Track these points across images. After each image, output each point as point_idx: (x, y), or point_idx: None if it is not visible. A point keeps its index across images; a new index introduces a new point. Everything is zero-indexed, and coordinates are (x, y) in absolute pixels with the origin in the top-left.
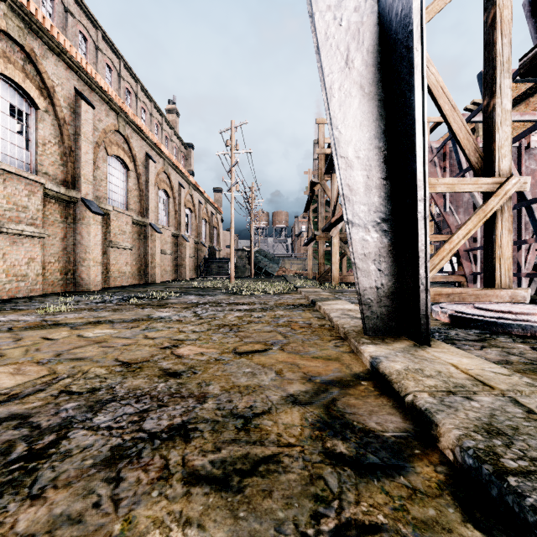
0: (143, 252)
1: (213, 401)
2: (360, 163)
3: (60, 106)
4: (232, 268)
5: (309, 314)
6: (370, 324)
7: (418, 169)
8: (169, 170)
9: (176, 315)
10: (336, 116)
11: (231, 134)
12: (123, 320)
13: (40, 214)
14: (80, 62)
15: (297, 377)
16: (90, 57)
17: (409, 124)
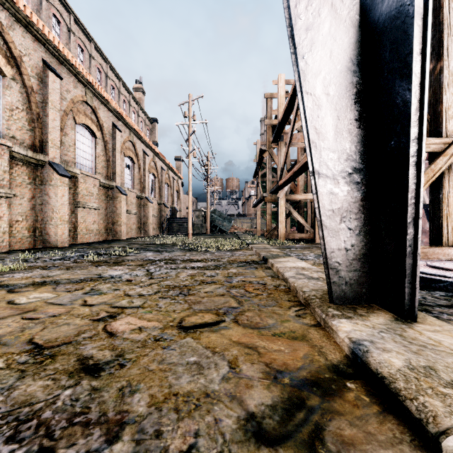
0: (109, 212)
1: (131, 435)
2: (329, 101)
3: (28, 75)
4: (189, 226)
5: (262, 272)
6: (337, 291)
7: (413, 99)
8: (134, 140)
9: (128, 274)
10: (301, 42)
11: (188, 106)
12: (71, 280)
13: (7, 175)
14: (48, 35)
15: (258, 374)
16: (63, 38)
17: (400, 41)
